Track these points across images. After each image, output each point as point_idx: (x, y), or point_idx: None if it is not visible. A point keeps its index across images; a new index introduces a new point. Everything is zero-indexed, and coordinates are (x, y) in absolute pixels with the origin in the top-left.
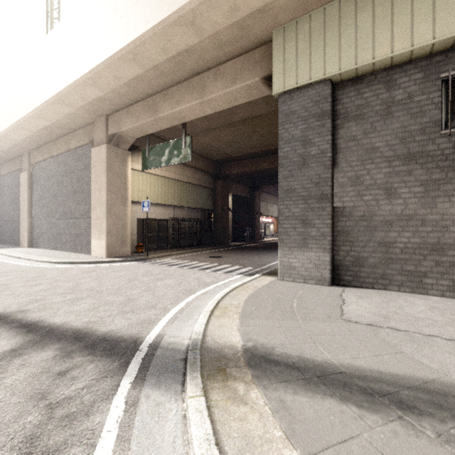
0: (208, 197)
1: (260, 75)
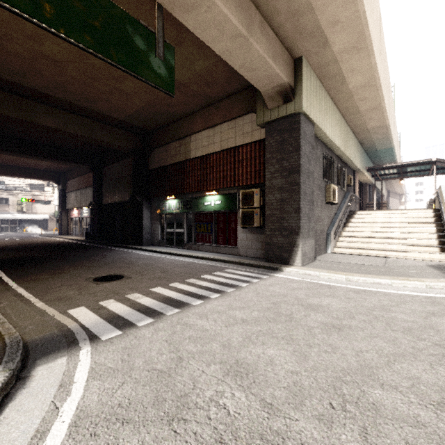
0: None
1: (288, 78)
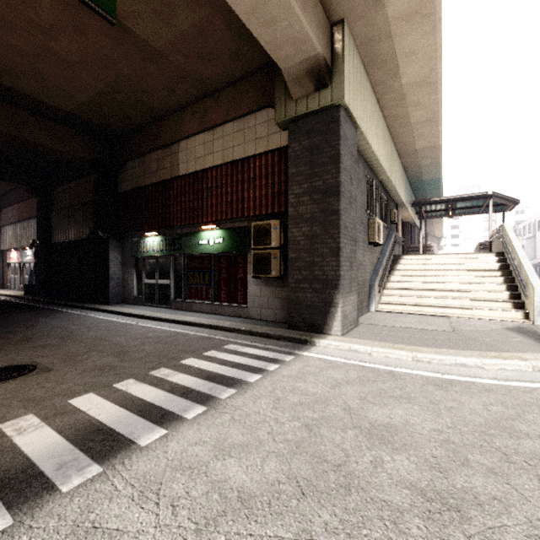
0: None
1: (323, 49)
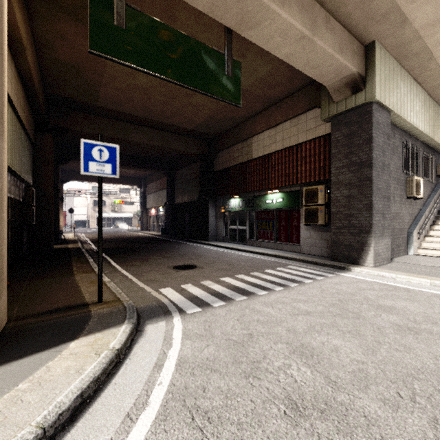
0: (29, 161)
1: (357, 68)
